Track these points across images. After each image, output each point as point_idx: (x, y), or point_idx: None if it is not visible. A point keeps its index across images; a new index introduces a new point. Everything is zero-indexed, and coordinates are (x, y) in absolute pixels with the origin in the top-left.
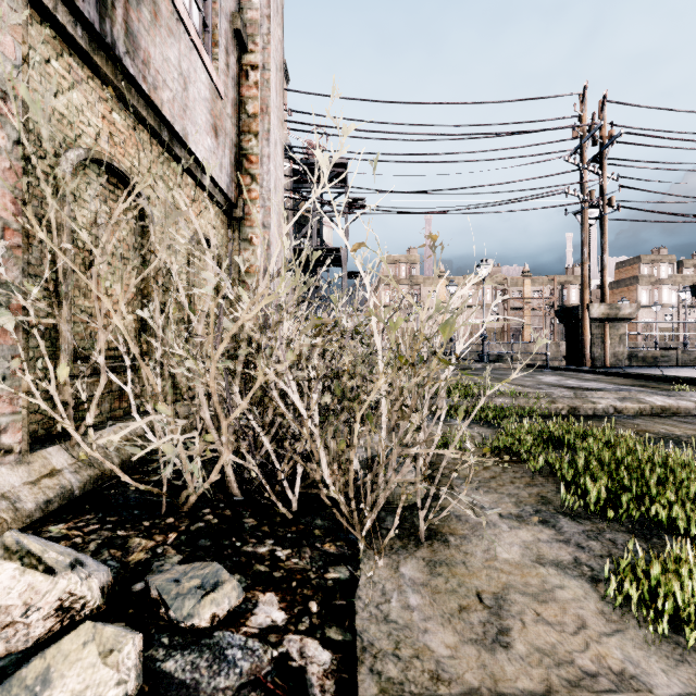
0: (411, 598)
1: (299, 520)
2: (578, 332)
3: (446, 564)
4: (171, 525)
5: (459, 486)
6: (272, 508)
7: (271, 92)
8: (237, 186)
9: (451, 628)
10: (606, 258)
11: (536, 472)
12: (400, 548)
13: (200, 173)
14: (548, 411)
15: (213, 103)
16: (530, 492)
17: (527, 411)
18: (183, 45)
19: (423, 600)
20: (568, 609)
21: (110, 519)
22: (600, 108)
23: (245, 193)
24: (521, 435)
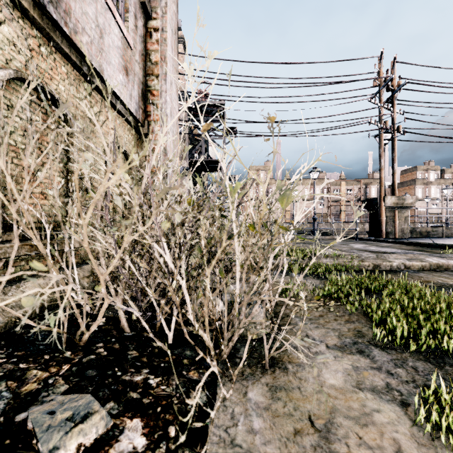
0: (255, 422)
1: (173, 351)
2: (377, 215)
3: (284, 390)
4: (67, 358)
5: (296, 323)
6: (153, 341)
7: (167, 47)
8: (144, 111)
9: (287, 452)
10: (395, 166)
11: (353, 312)
12: (249, 375)
13: (115, 99)
14: (359, 267)
15: (124, 51)
16: (349, 327)
17: (345, 267)
18: (99, 5)
19: (264, 424)
20: (385, 433)
21: (17, 353)
22: (392, 66)
23: (87, 59)
24: (341, 284)
